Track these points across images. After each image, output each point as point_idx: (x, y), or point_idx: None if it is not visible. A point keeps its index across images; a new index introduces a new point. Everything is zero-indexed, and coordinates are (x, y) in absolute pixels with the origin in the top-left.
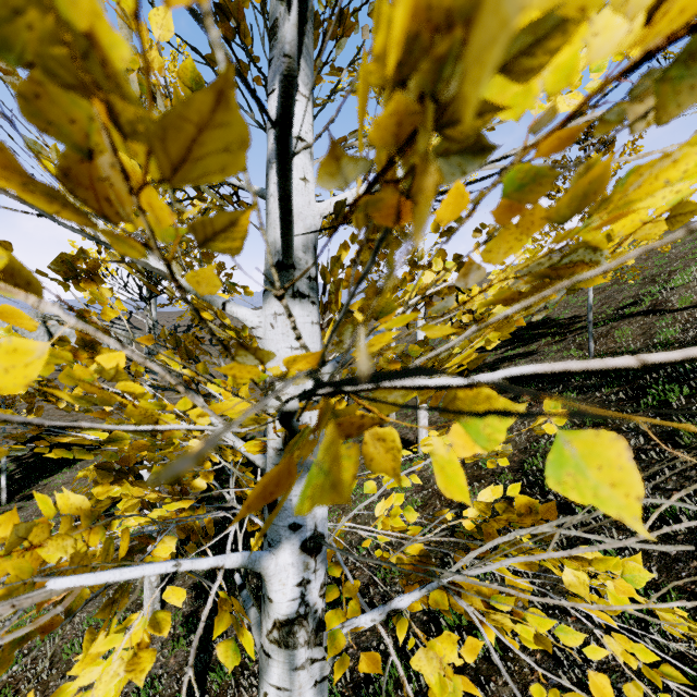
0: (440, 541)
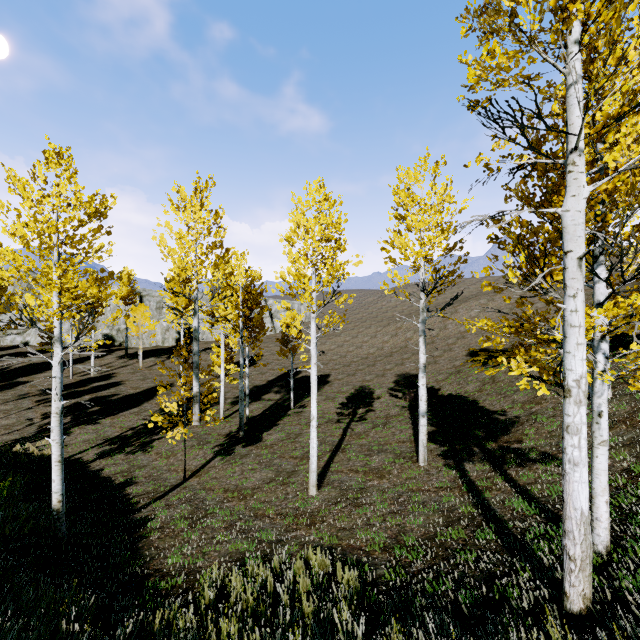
0: (627, 443)
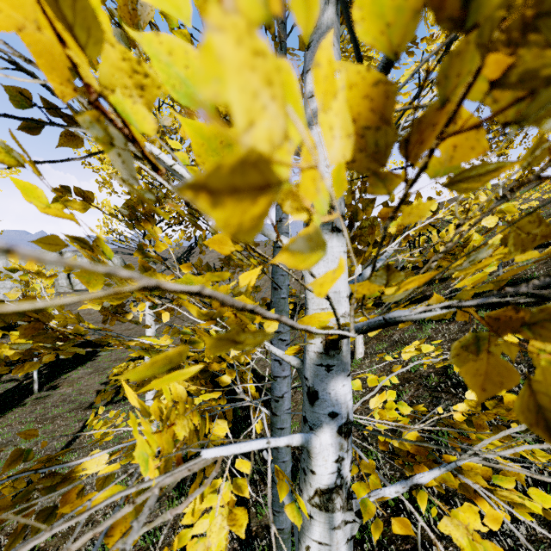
0: (379, 430)
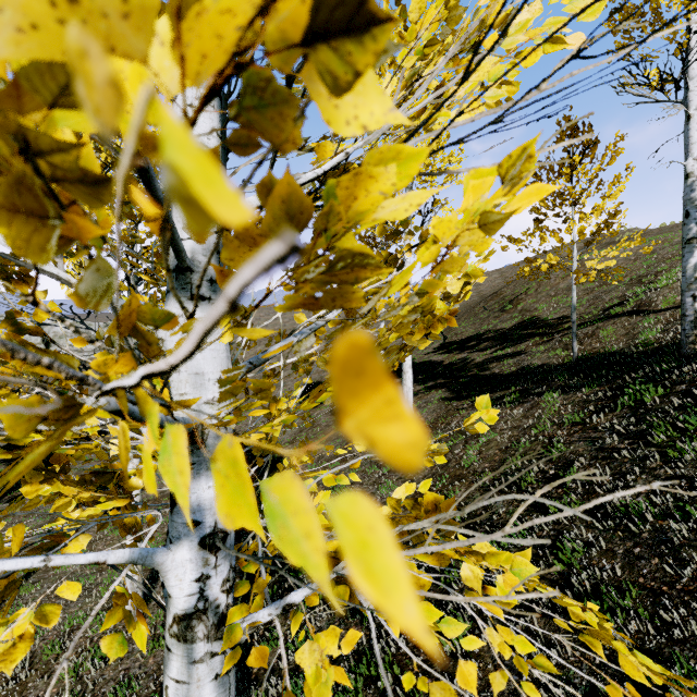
0: None
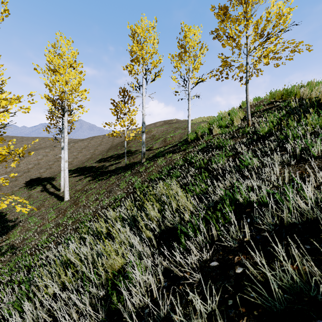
0: (54, 225)
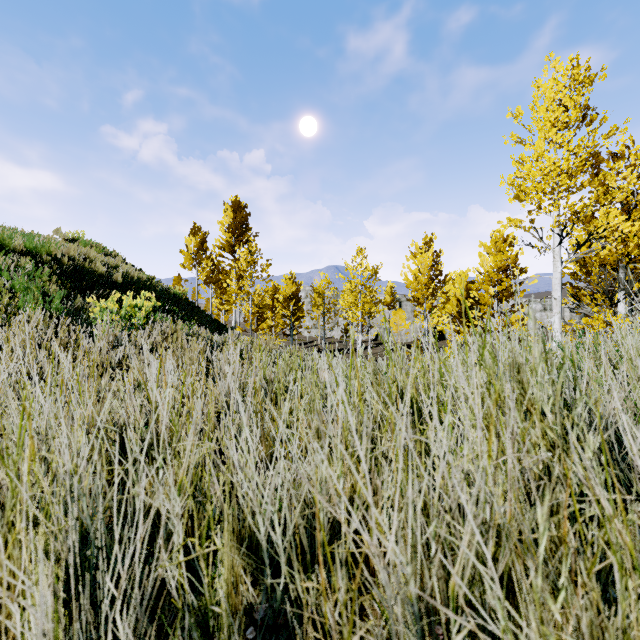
0: None
